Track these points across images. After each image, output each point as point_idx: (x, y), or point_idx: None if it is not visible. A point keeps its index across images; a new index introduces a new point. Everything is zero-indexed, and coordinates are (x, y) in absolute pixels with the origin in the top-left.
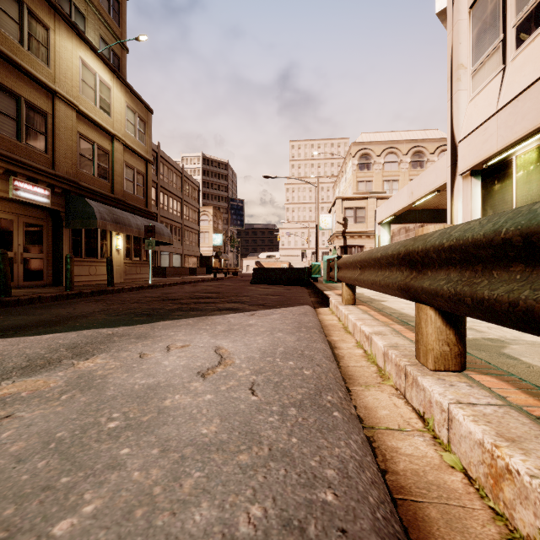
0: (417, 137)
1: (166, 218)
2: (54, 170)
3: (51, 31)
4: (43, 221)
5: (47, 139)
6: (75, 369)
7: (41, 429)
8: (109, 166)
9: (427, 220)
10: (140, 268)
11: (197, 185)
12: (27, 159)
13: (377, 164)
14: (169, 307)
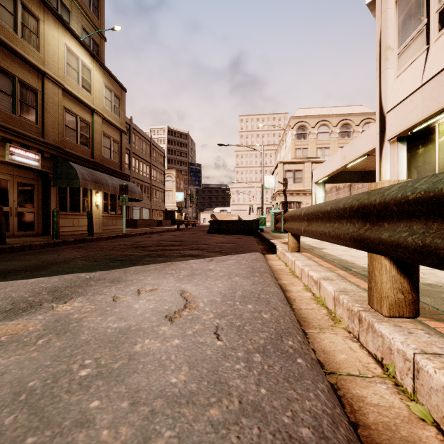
0: (345, 111)
1: (137, 179)
2: (43, 138)
3: (41, 22)
4: (34, 181)
5: (38, 112)
6: (54, 312)
7: (14, 378)
8: (89, 135)
9: (355, 180)
10: (115, 220)
11: (163, 151)
12: (20, 129)
13: (312, 134)
14: (139, 254)
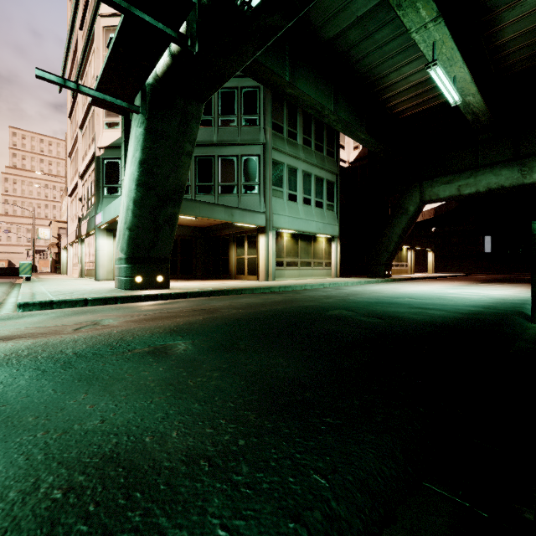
0: None
1: None
2: None
3: None
4: None
5: None
6: None
7: None
8: None
9: None
10: None
11: None
12: None
13: None
14: None
